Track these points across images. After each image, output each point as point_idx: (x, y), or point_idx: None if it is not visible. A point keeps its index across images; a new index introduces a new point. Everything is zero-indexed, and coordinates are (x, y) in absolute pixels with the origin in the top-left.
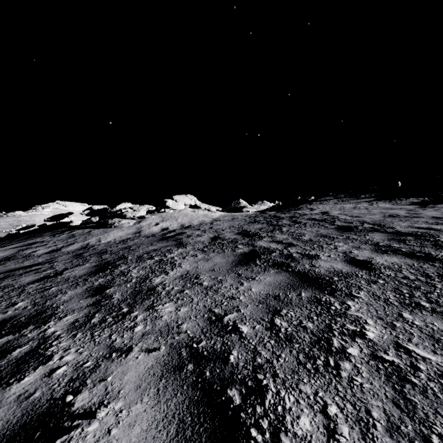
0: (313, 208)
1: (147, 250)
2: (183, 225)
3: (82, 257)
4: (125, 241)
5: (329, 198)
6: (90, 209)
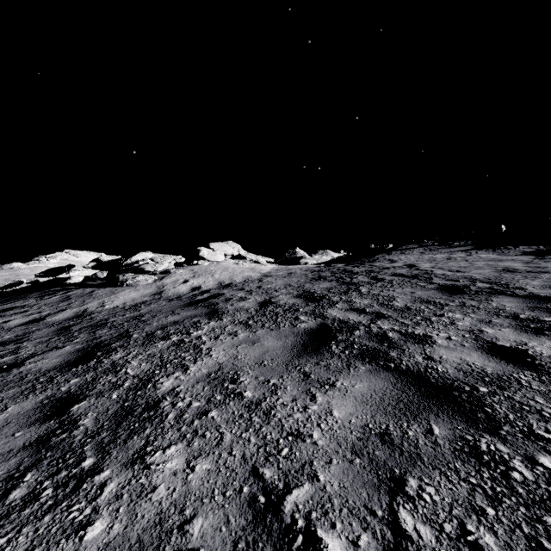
0: (393, 259)
1: (164, 322)
2: (222, 283)
3: (68, 332)
4: (138, 306)
5: (413, 246)
6: (97, 260)
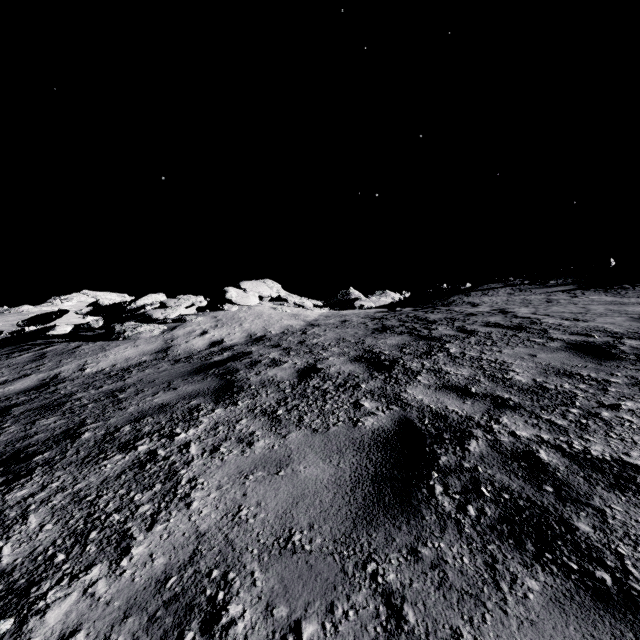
0: (474, 302)
1: (146, 406)
2: (252, 336)
3: None
4: (129, 370)
5: (496, 285)
6: (96, 304)
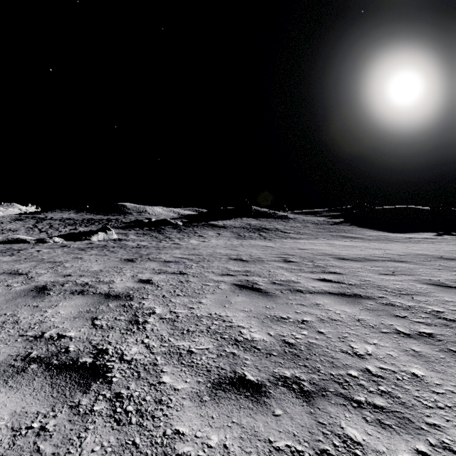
0: (46, 214)
1: None
2: None
3: None
4: None
5: (58, 210)
6: None
